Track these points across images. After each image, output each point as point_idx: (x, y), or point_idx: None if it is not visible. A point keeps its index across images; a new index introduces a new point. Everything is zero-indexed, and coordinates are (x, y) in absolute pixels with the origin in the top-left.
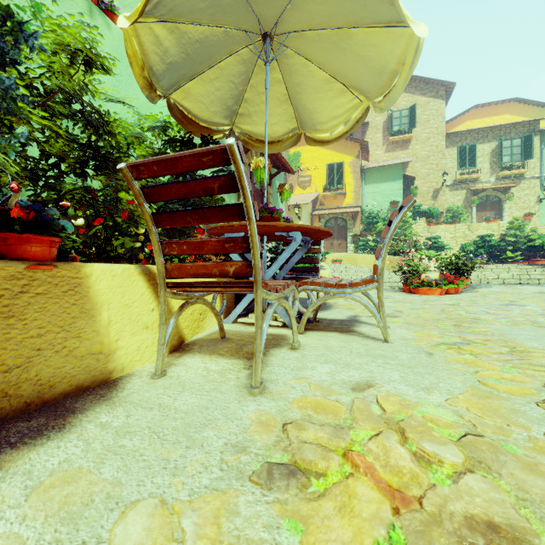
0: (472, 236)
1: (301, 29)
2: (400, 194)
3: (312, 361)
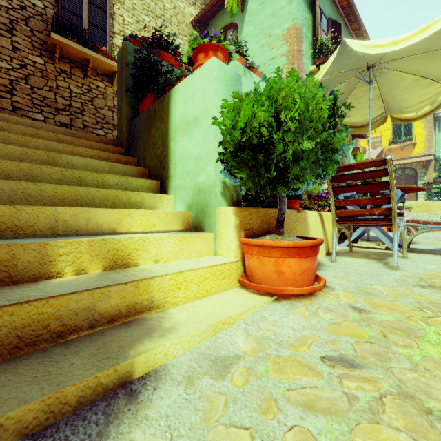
0: None
1: (398, 57)
2: None
3: (420, 263)
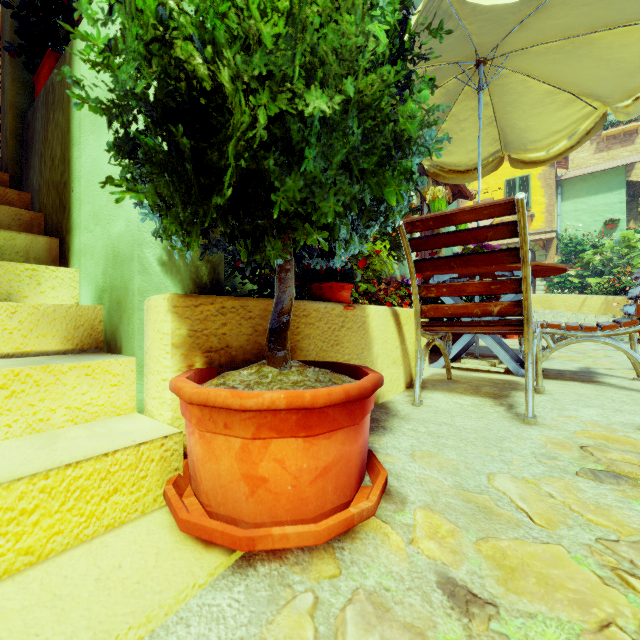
0: None
1: (524, 46)
2: (621, 209)
3: (569, 404)
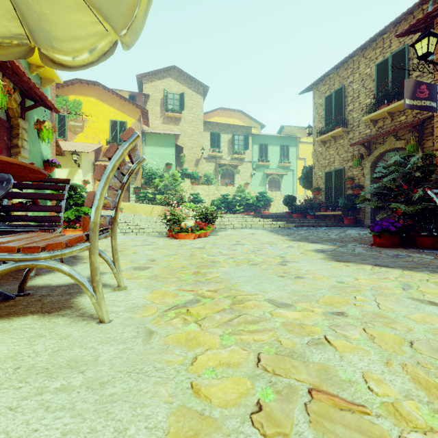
0: (218, 194)
1: None
2: (173, 158)
3: None
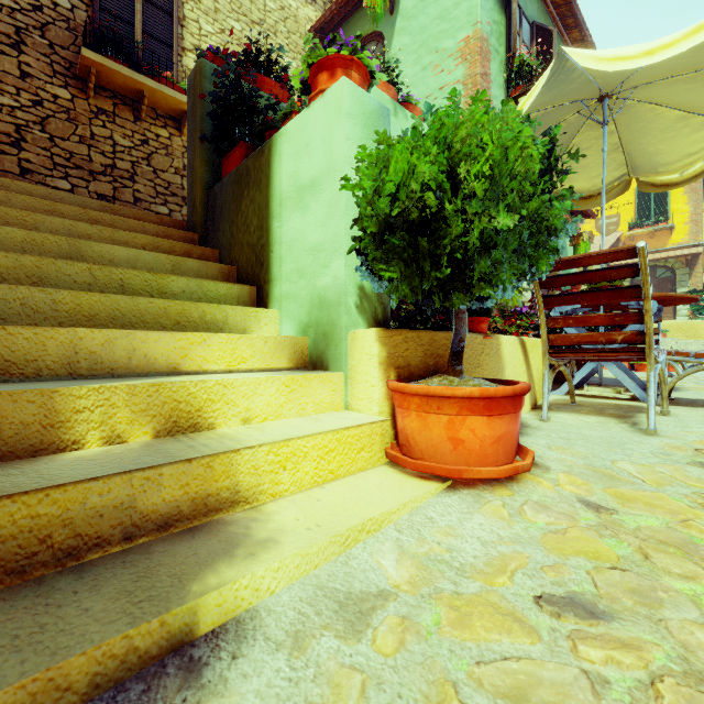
0: None
1: (651, 80)
2: None
3: (693, 424)
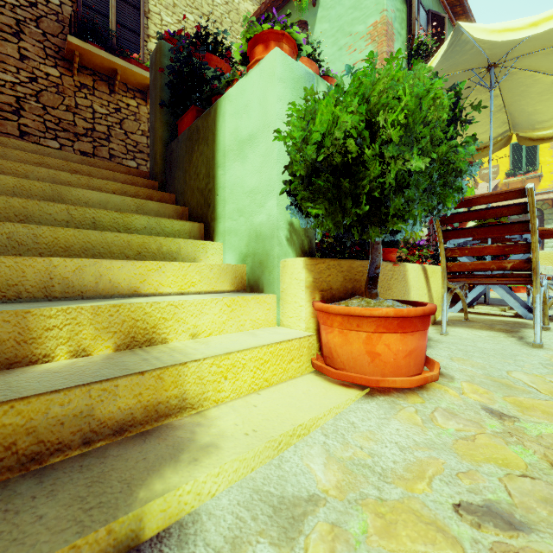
0: None
1: (532, 51)
2: None
3: None
